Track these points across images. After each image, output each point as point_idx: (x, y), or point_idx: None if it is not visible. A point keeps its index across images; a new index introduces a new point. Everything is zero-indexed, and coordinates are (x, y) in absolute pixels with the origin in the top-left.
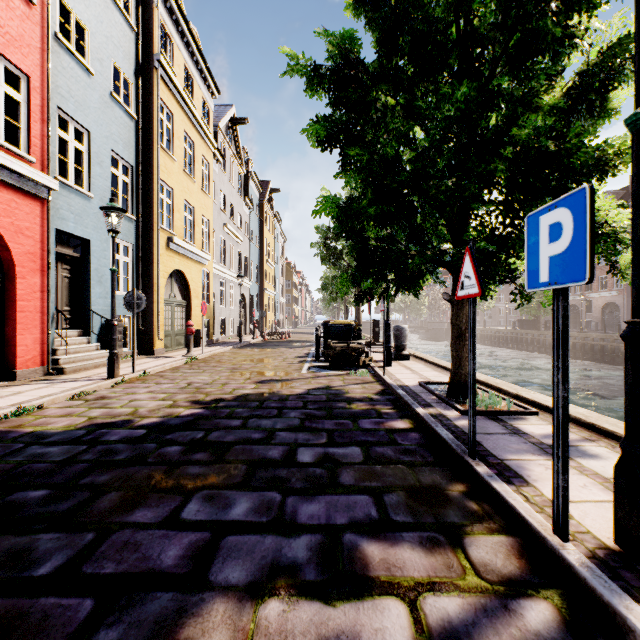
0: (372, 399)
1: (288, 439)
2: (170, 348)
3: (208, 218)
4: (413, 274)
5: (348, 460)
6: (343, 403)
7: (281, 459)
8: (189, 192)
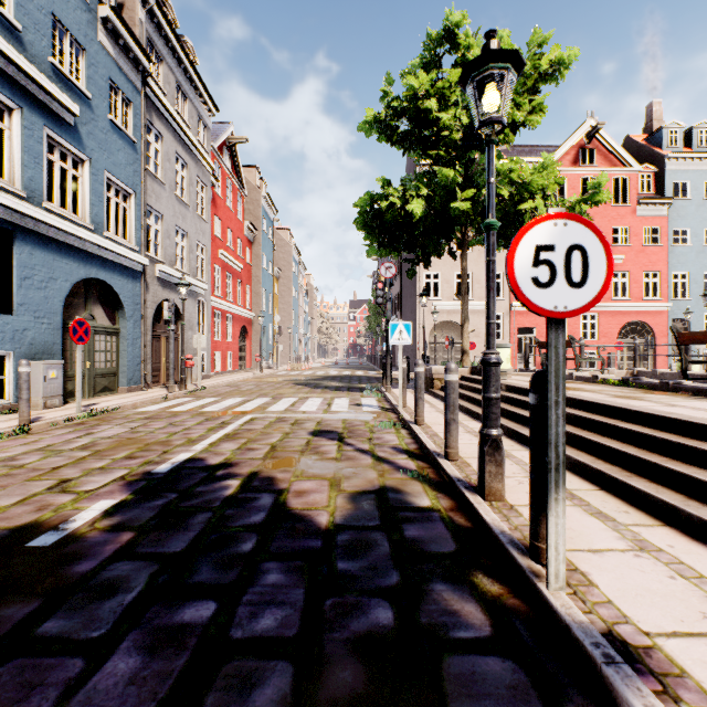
0: None
1: None
2: None
3: None
4: None
5: None
6: None
7: None
8: None
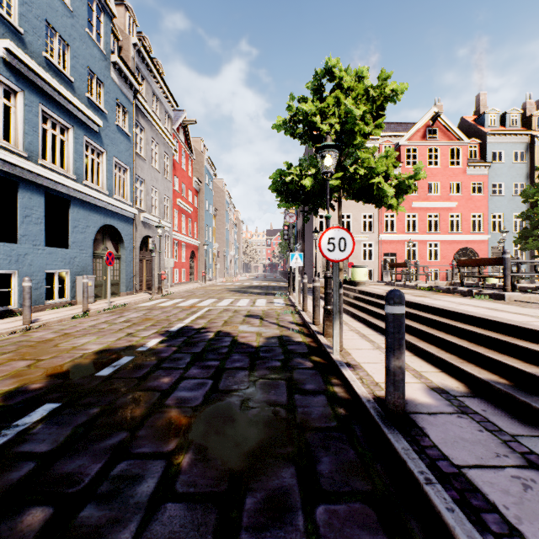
0: None
1: None
2: None
3: None
4: None
5: None
6: None
7: None
8: None
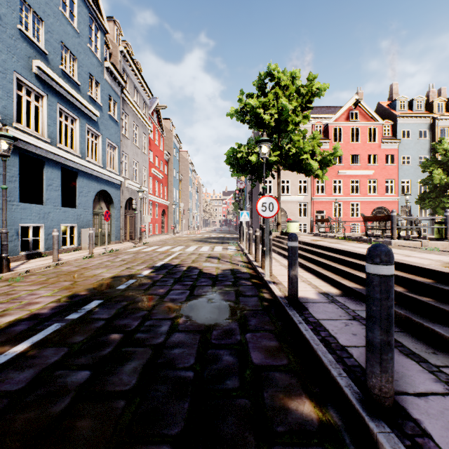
0: None
1: None
2: None
3: None
4: None
5: None
6: None
7: None
8: None
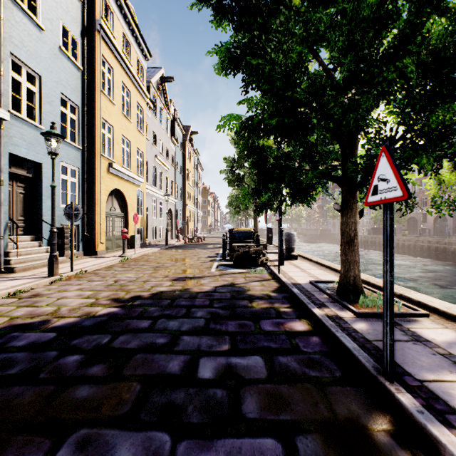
0: (270, 297)
1: (191, 345)
2: (111, 249)
3: (142, 150)
4: (307, 187)
5: (251, 376)
6: (245, 301)
7: (180, 374)
8: (126, 130)
